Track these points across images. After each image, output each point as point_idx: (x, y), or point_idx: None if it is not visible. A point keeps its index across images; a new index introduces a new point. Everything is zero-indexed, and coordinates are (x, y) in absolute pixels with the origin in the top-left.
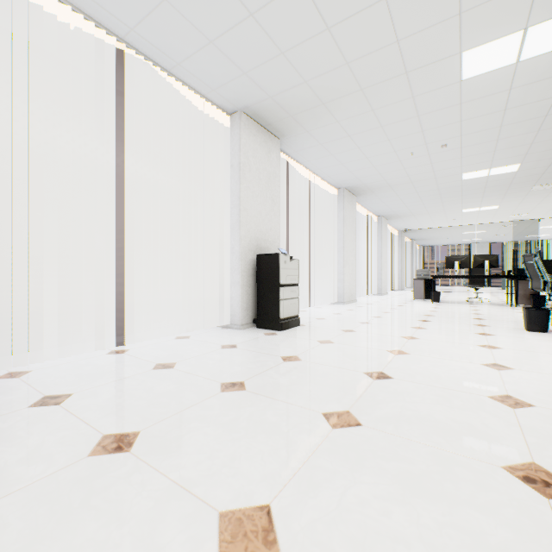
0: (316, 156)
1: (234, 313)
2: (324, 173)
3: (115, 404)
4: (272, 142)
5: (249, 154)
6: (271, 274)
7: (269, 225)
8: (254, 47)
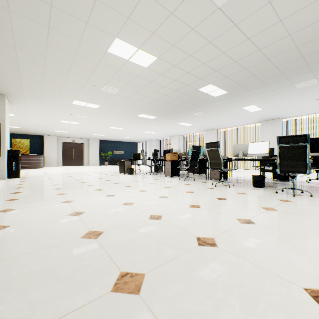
0: (301, 113)
1: None
2: None
3: None
4: (275, 121)
5: (264, 130)
6: None
7: (273, 145)
8: (242, 122)
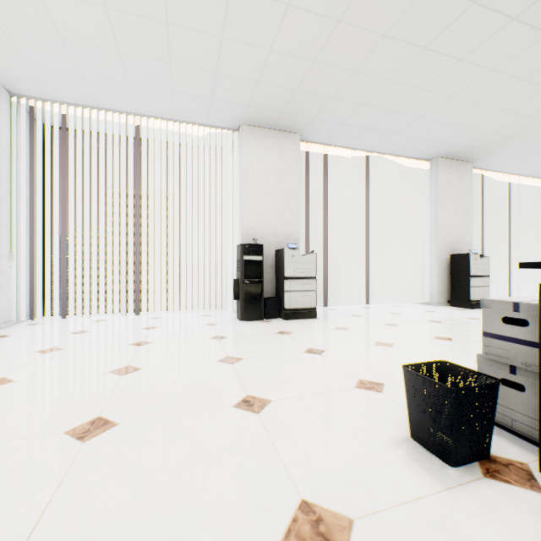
0: (514, 164)
1: (431, 295)
2: (528, 172)
3: (382, 319)
4: (465, 168)
5: (444, 184)
6: (462, 268)
7: (461, 231)
8: (447, 132)
